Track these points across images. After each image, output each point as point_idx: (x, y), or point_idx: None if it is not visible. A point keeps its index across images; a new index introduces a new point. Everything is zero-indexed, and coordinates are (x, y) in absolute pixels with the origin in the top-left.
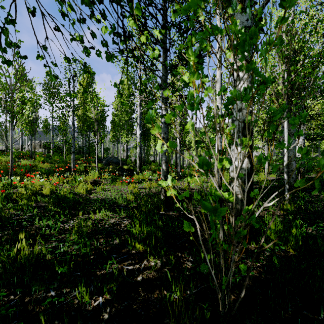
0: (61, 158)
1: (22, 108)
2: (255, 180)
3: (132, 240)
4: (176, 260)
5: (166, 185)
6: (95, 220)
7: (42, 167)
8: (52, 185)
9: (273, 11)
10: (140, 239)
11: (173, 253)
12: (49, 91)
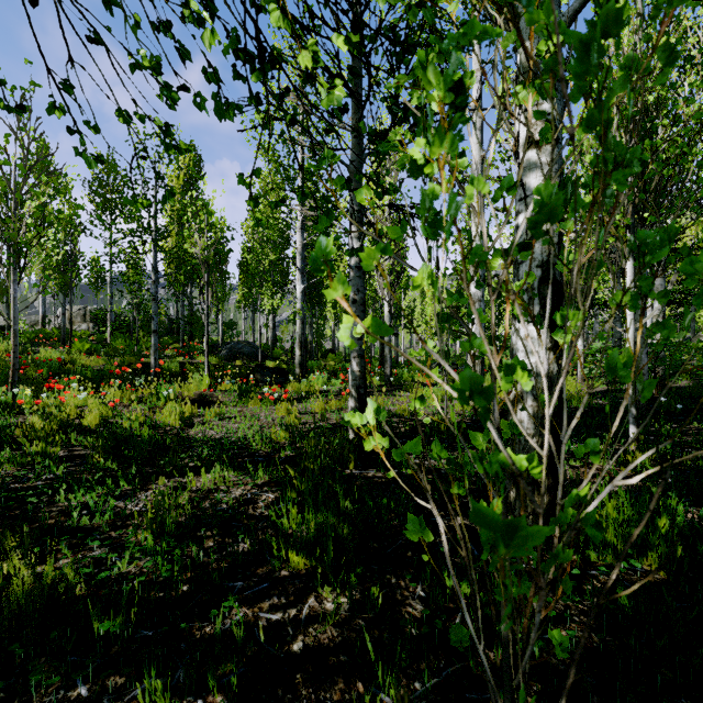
0: (129, 345)
1: (37, 233)
2: None
3: (281, 545)
4: (385, 596)
5: (362, 424)
6: (199, 493)
7: (86, 364)
8: (105, 406)
9: None
10: (301, 543)
11: (379, 576)
12: (104, 197)
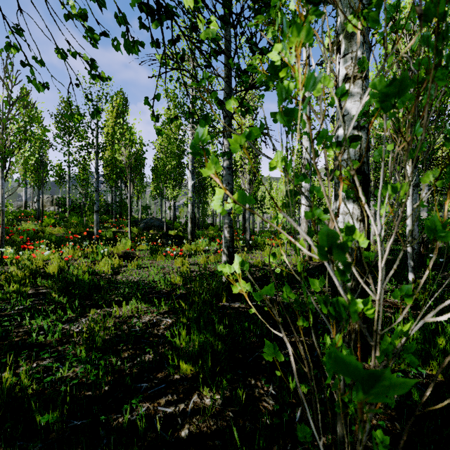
0: (80, 220)
1: (17, 146)
2: None
3: (174, 357)
4: (247, 393)
5: (231, 273)
6: (120, 318)
7: (51, 233)
8: (62, 260)
9: (389, 2)
10: (188, 356)
11: (243, 379)
12: (64, 125)
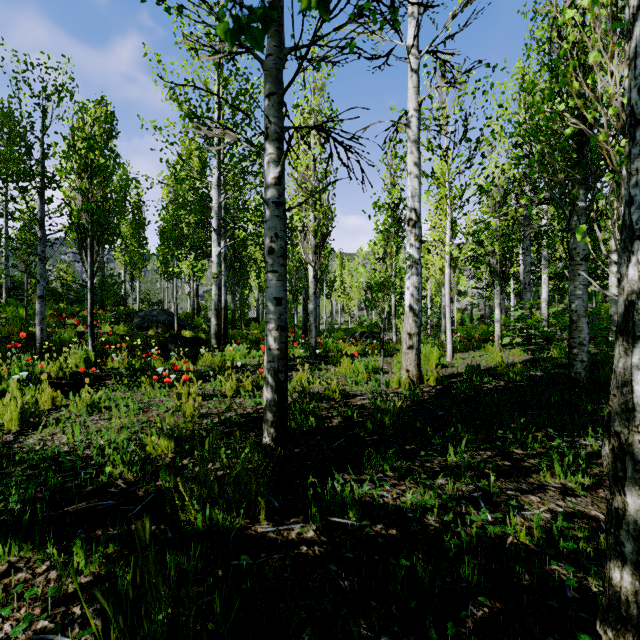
0: (17, 313)
1: None
2: (487, 365)
3: None
4: None
5: None
6: None
7: None
8: None
9: None
10: None
11: None
12: None
